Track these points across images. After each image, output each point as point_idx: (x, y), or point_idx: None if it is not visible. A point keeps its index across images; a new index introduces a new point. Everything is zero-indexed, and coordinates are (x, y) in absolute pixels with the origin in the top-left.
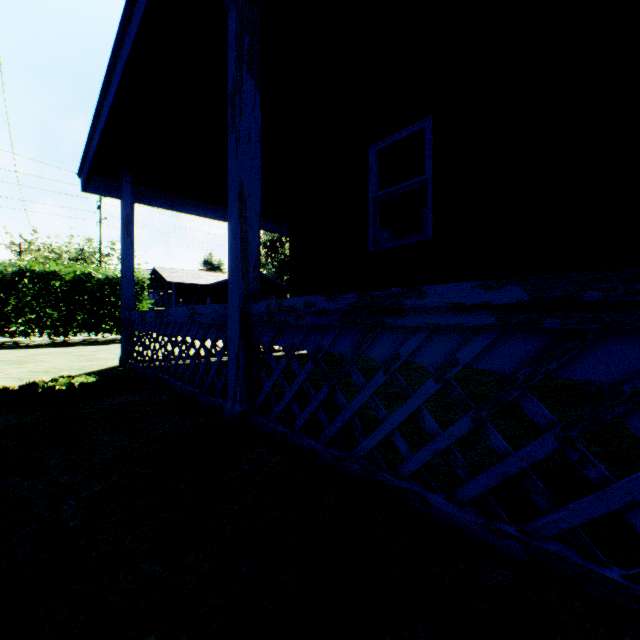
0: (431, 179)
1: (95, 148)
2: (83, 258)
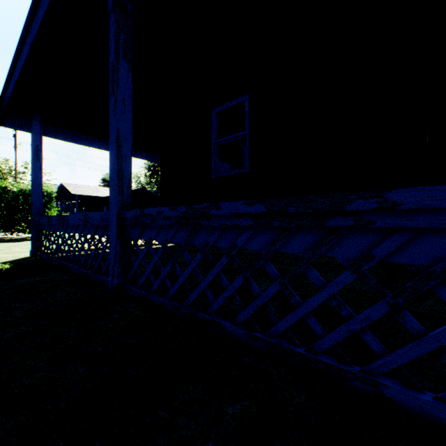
0: (248, 134)
1: (10, 95)
2: (0, 174)
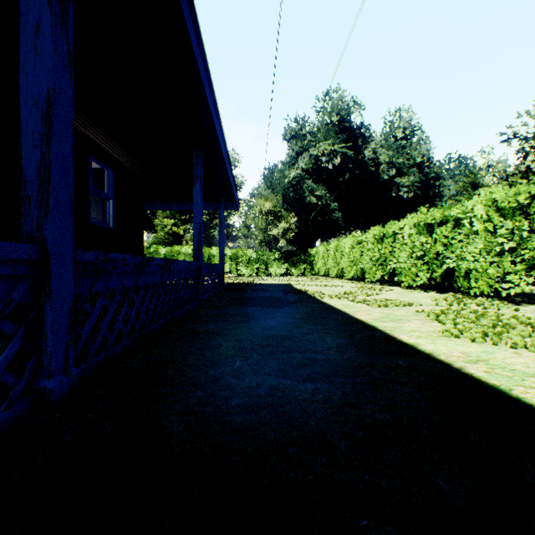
0: None
1: None
2: None
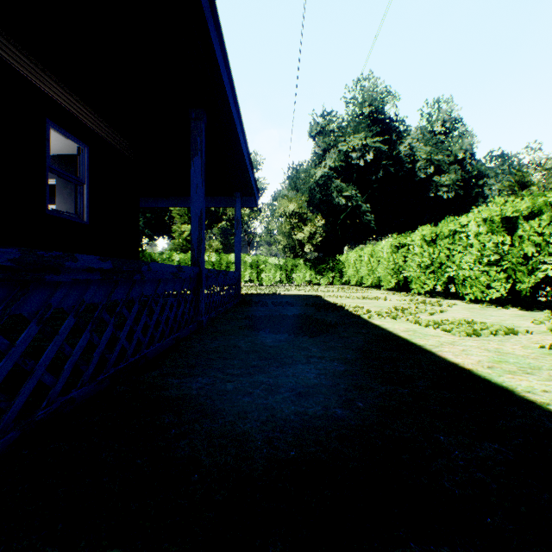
0: None
1: None
2: None
